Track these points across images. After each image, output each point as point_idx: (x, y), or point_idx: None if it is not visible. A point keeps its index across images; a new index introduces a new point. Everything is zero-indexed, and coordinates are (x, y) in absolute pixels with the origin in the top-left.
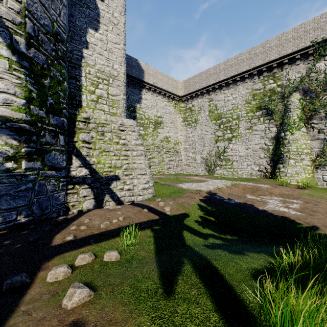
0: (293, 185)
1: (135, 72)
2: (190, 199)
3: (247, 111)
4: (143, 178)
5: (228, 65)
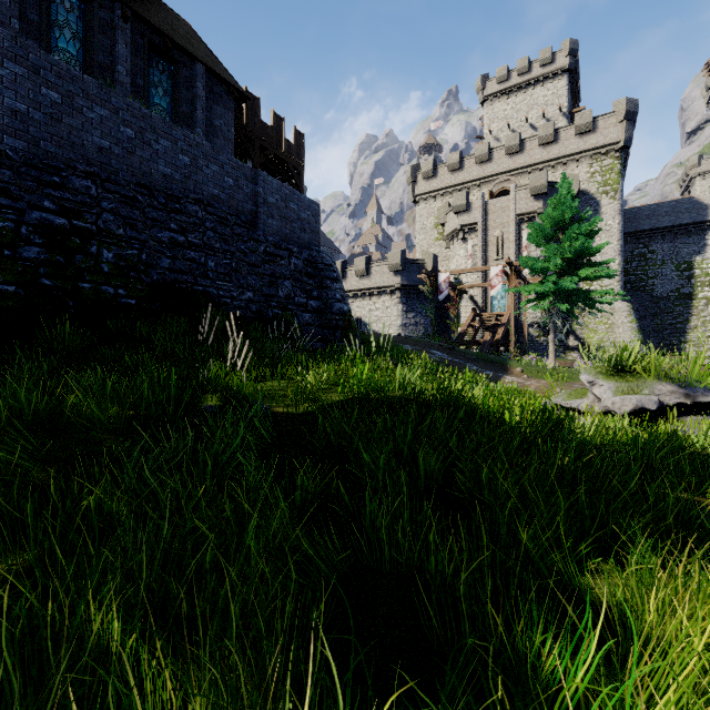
0: None
1: (688, 216)
2: None
3: None
4: None
5: None
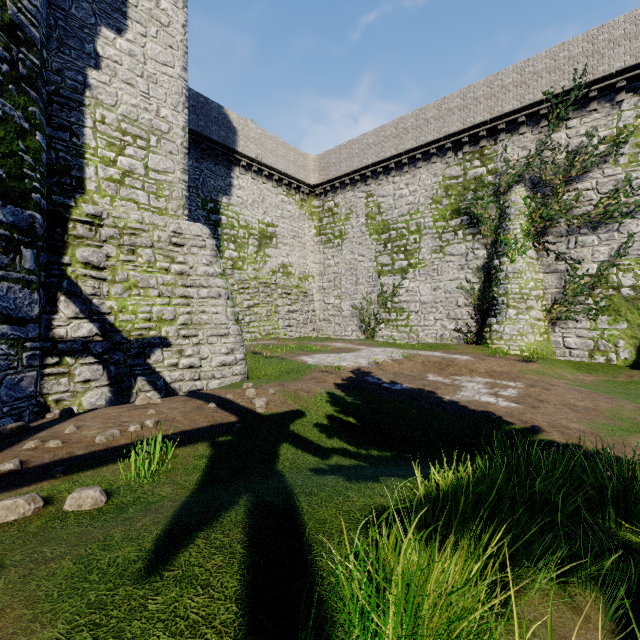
0: (512, 356)
1: (218, 131)
2: (317, 383)
3: (435, 218)
4: (221, 342)
5: (401, 128)
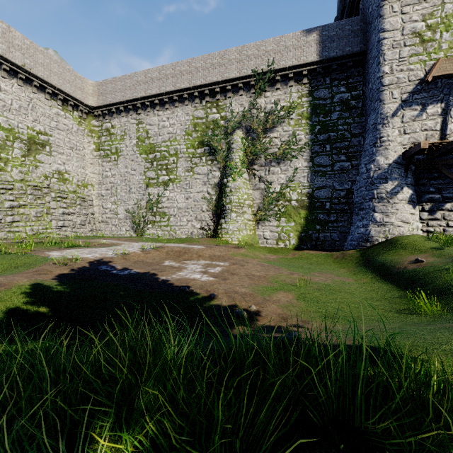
0: (232, 245)
1: None
2: (34, 275)
3: (187, 146)
4: None
5: (163, 74)
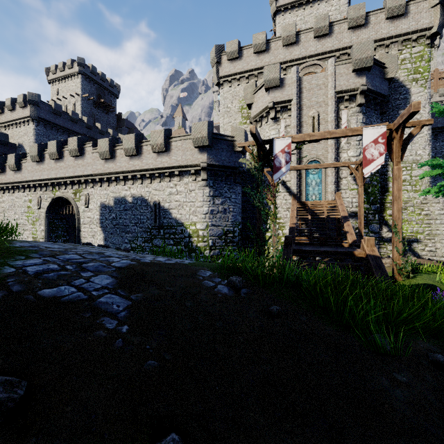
0: None
1: None
2: None
3: None
4: None
5: None
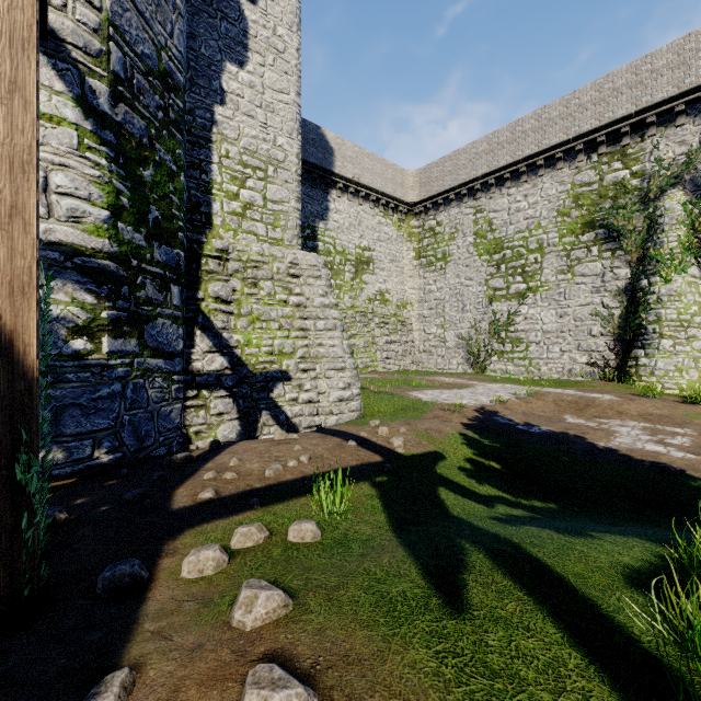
0: (669, 396)
1: (316, 153)
2: (442, 422)
3: (561, 233)
4: (339, 376)
5: (518, 132)
